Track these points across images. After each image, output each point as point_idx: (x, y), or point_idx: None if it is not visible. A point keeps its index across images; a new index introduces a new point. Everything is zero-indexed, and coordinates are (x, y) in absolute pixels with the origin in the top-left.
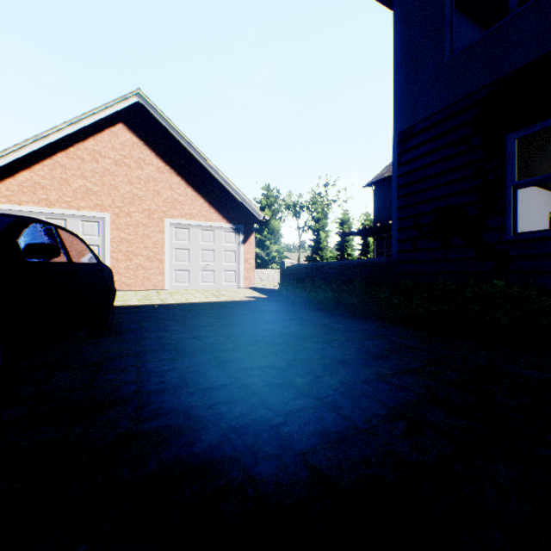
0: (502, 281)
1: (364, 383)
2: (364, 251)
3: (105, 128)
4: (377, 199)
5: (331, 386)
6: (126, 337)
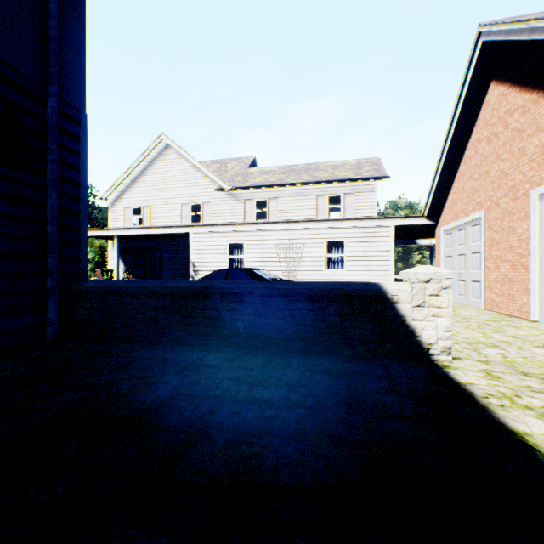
0: None
1: None
2: None
3: (481, 105)
4: None
5: None
6: None
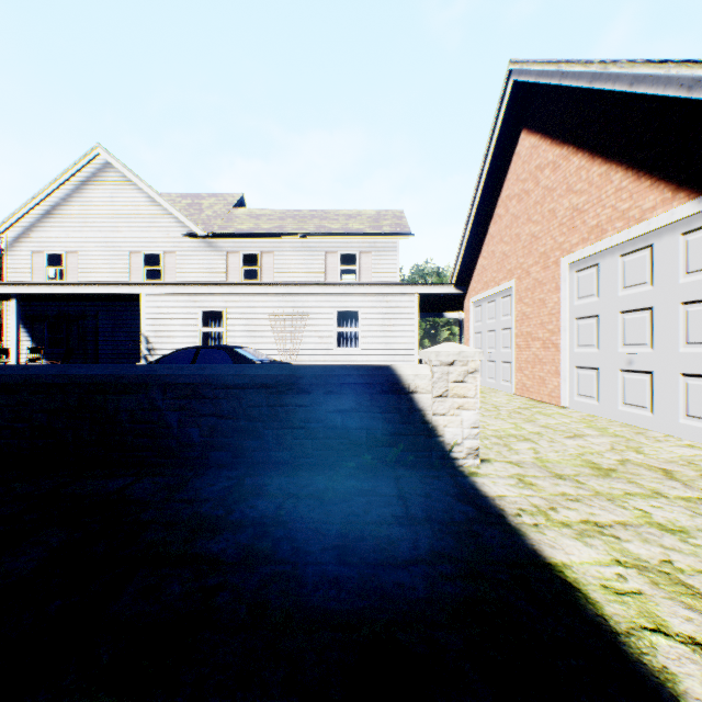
0: None
1: None
2: None
3: (512, 157)
4: None
5: None
6: None
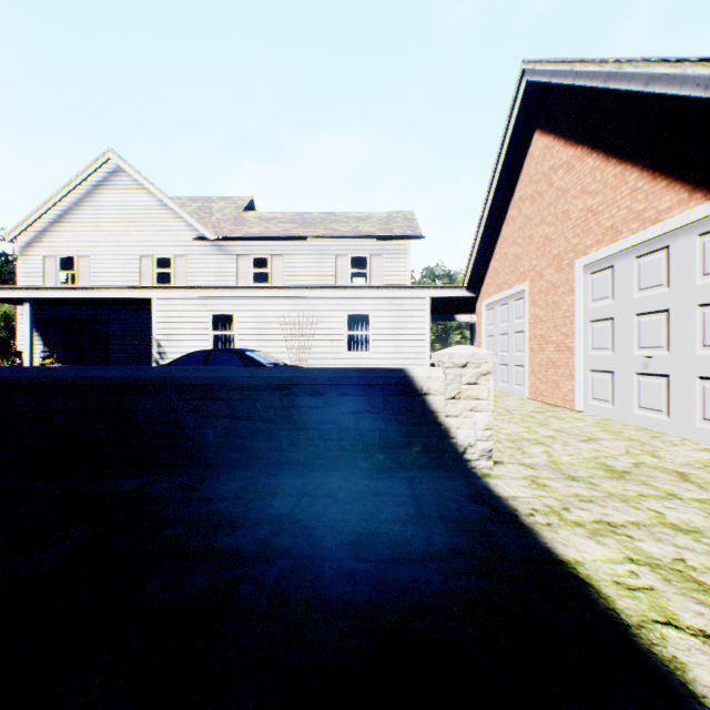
0: None
1: None
2: None
3: (525, 158)
4: None
5: None
6: None
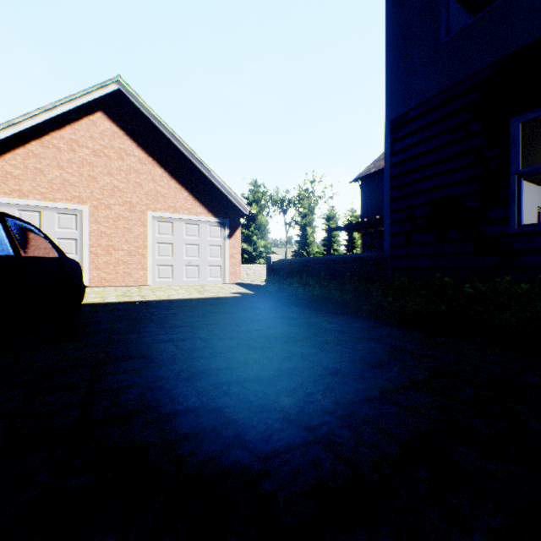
0: (508, 278)
1: (365, 403)
2: (350, 247)
3: (83, 116)
4: (364, 194)
5: (324, 409)
6: (91, 340)
